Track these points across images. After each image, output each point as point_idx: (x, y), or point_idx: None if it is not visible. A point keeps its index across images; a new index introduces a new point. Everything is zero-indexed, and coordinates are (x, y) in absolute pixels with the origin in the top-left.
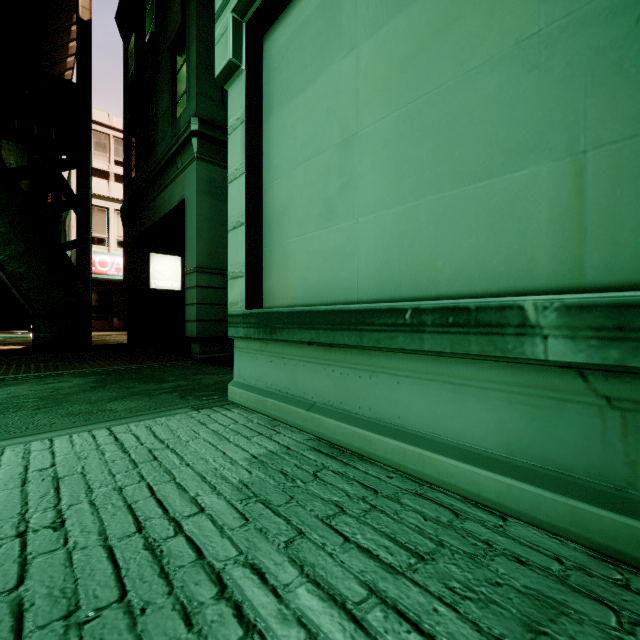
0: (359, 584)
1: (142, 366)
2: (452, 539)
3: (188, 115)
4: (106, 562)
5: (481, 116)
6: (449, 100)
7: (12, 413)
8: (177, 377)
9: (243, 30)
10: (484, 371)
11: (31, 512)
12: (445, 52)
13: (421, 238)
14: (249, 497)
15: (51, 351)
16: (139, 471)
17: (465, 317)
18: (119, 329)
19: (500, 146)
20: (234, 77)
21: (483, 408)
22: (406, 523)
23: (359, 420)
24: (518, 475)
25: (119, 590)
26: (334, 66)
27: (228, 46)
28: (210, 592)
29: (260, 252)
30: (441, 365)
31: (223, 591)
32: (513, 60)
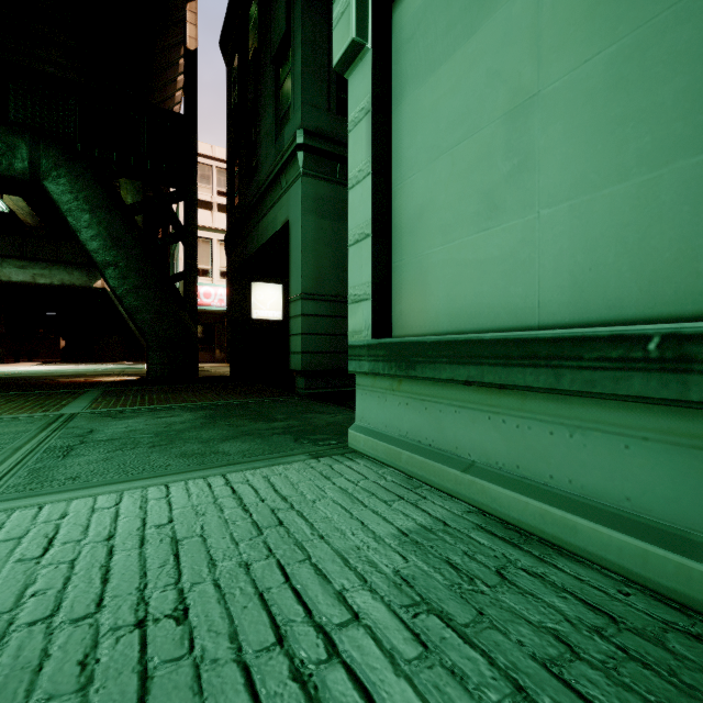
0: None
1: (248, 401)
2: None
3: (293, 128)
4: (244, 695)
5: None
6: None
7: (130, 450)
8: (286, 415)
9: (368, 0)
10: None
11: (150, 588)
12: None
13: (662, 227)
14: (416, 602)
15: (162, 382)
16: (265, 540)
17: None
18: (221, 361)
19: None
20: (357, 61)
21: None
22: None
23: (551, 495)
24: None
25: None
26: (499, 11)
27: (350, 24)
28: None
29: (388, 269)
30: None
31: None
32: None
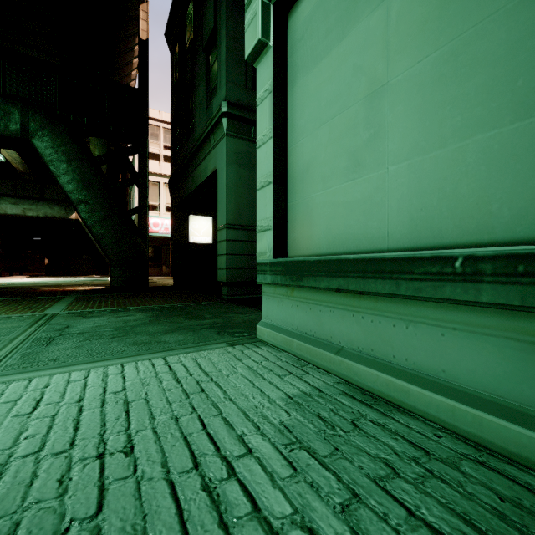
0: None
1: (185, 304)
2: None
3: (219, 100)
4: (169, 499)
5: None
6: (508, 25)
7: (95, 340)
8: (212, 315)
9: (270, 11)
10: None
11: (108, 433)
12: None
13: (468, 181)
14: (292, 442)
15: (121, 291)
16: (190, 402)
17: None
18: (167, 274)
19: None
20: (262, 54)
21: None
22: (478, 501)
23: (394, 369)
24: None
25: None
26: (361, 23)
27: (257, 28)
28: None
29: (285, 207)
30: (503, 319)
31: None
32: None
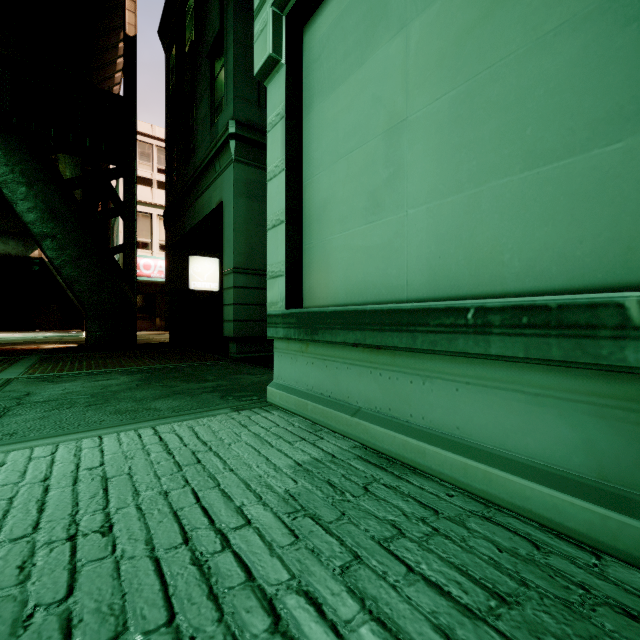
0: (432, 628)
1: (183, 365)
2: (537, 578)
3: (226, 119)
4: (153, 576)
5: (560, 85)
6: (518, 71)
7: (66, 409)
8: (216, 376)
9: (283, 23)
10: (567, 380)
11: (81, 514)
12: (513, 17)
13: (483, 229)
14: (297, 510)
15: (101, 349)
16: (183, 474)
17: (543, 317)
18: (161, 329)
19: (585, 117)
20: (273, 73)
21: (566, 423)
22: (477, 553)
23: (411, 429)
24: (616, 505)
25: (167, 611)
26: (380, 49)
27: (268, 41)
28: (263, 623)
29: (300, 250)
30: (511, 371)
31: (277, 623)
32: (603, 15)
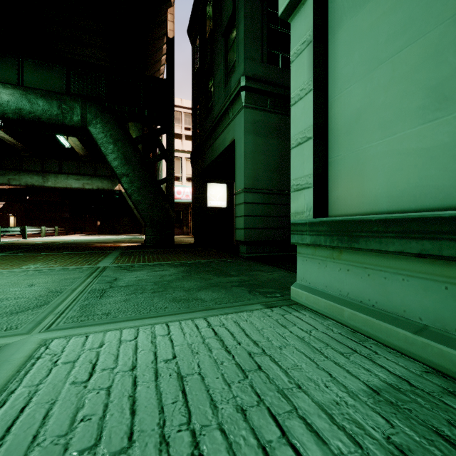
0: None
1: (209, 261)
2: None
3: (237, 77)
4: None
5: None
6: None
7: (140, 294)
8: (237, 272)
9: None
10: None
11: (168, 426)
12: None
13: None
14: None
15: (154, 247)
16: (251, 384)
17: None
18: (187, 234)
19: None
20: (299, 6)
21: None
22: None
23: None
24: None
25: None
26: None
27: None
28: None
29: (325, 163)
30: None
31: None
32: None
